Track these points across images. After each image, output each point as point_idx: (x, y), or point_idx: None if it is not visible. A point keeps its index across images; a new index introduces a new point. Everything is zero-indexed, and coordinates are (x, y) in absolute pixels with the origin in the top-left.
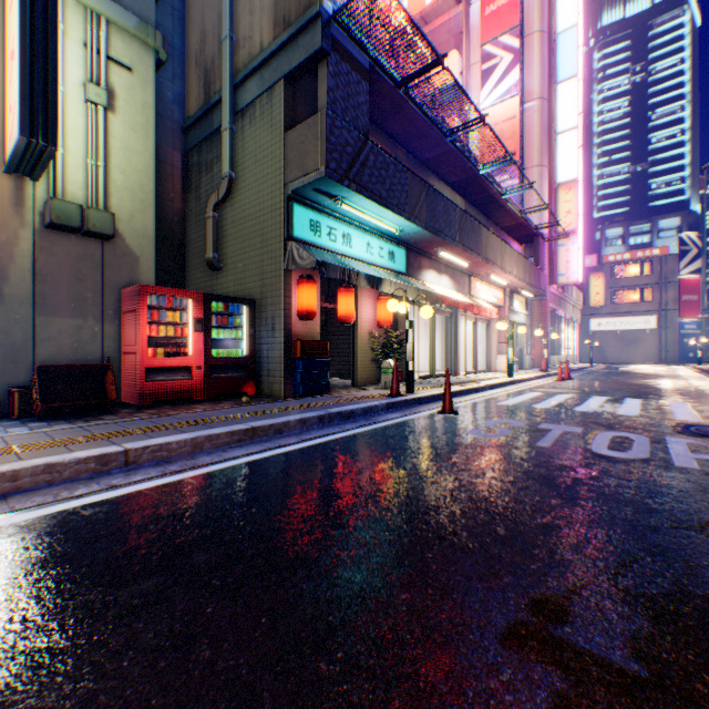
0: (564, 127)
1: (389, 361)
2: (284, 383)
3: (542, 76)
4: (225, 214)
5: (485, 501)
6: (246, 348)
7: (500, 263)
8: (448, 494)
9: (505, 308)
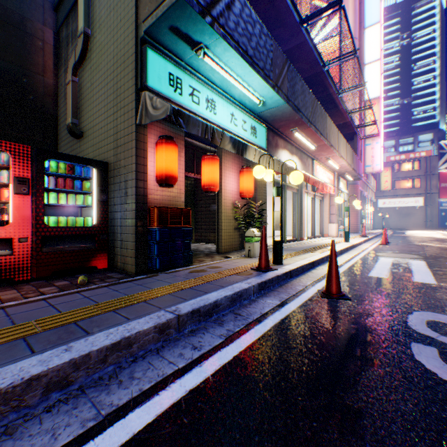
0: (370, 60)
1: (252, 230)
2: (136, 257)
3: (354, 22)
4: (85, 79)
5: None
6: (95, 216)
7: (337, 148)
8: None
9: (335, 188)
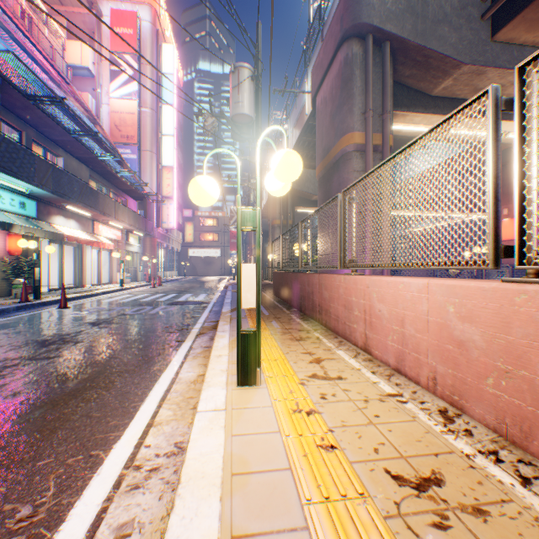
0: (167, 133)
1: (21, 280)
2: None
3: (153, 96)
4: None
5: (63, 330)
6: None
7: (116, 215)
8: (47, 331)
9: (124, 242)
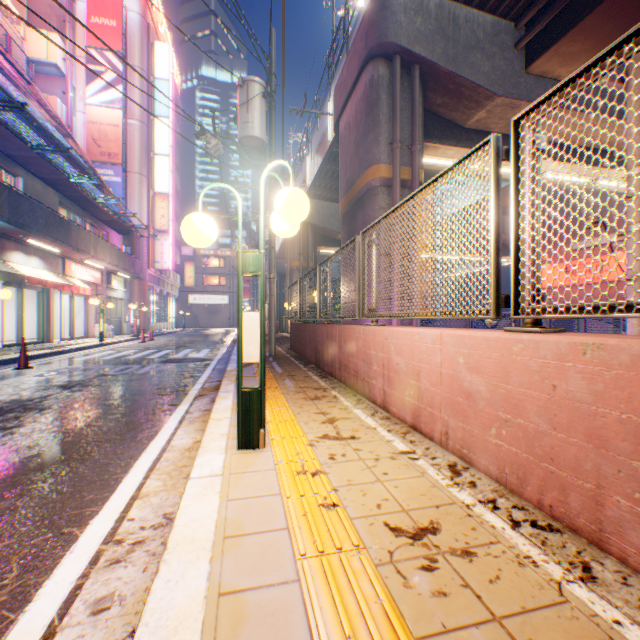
0: (161, 152)
1: None
2: None
3: (143, 105)
4: None
5: (24, 395)
6: None
7: (94, 252)
8: (3, 397)
9: (105, 286)
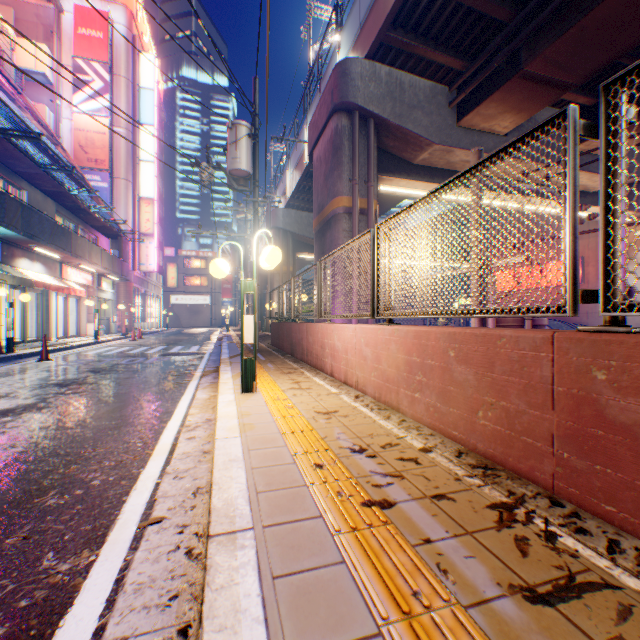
0: (146, 158)
1: None
2: None
3: (129, 113)
4: None
5: (68, 376)
6: None
7: (90, 257)
8: (52, 377)
9: (96, 288)
